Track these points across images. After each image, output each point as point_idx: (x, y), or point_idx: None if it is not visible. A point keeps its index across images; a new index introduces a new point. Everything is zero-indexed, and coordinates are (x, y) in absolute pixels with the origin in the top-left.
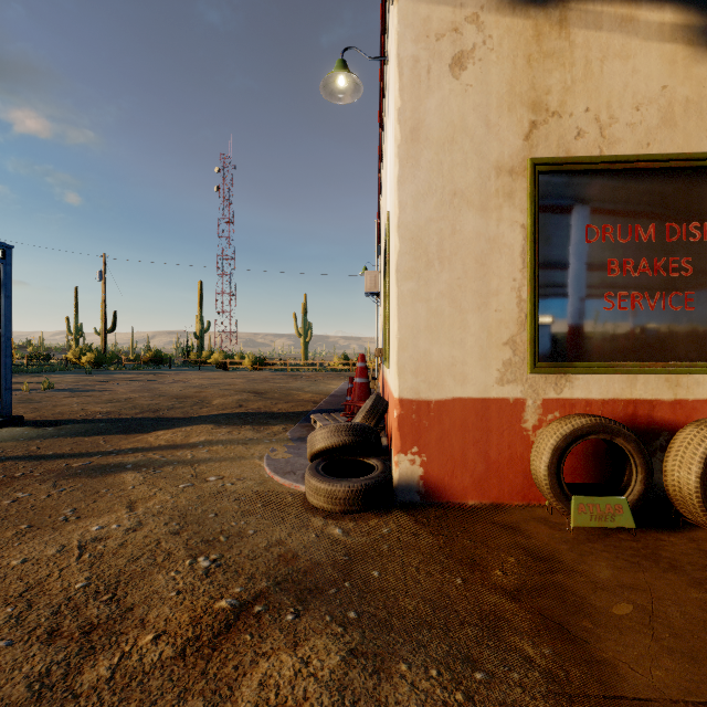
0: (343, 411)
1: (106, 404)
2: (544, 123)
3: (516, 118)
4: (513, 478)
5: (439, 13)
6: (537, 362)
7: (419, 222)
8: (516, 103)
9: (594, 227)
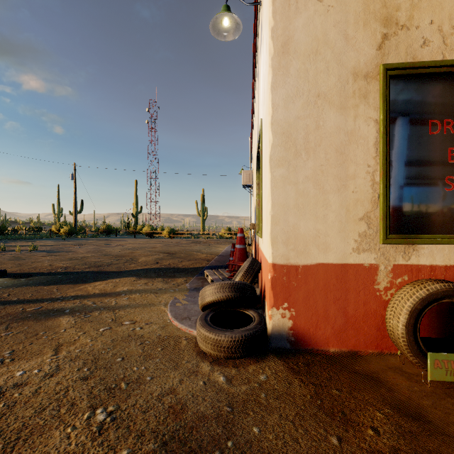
0: (227, 267)
1: (67, 261)
2: (394, 34)
3: (370, 32)
4: (367, 330)
5: None
6: (388, 234)
7: (288, 120)
8: (370, 19)
9: (437, 121)
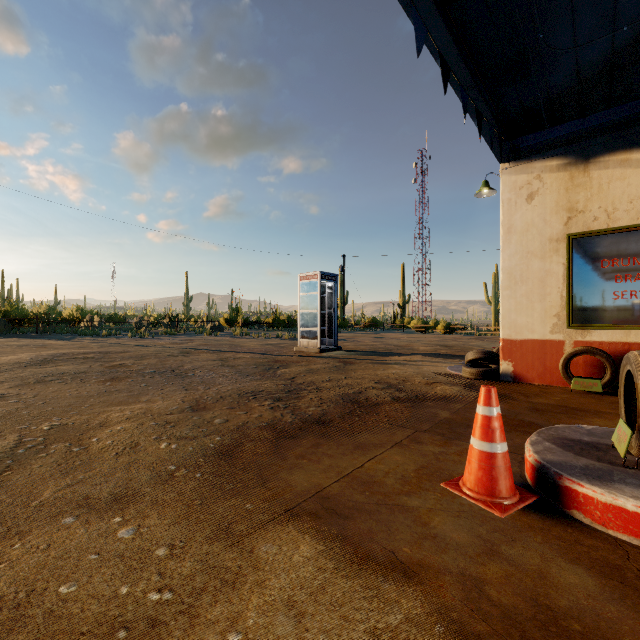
0: None
1: (365, 346)
2: (575, 217)
3: (560, 217)
4: (558, 375)
5: (520, 178)
6: (571, 324)
7: (511, 266)
8: (560, 210)
9: (606, 260)
